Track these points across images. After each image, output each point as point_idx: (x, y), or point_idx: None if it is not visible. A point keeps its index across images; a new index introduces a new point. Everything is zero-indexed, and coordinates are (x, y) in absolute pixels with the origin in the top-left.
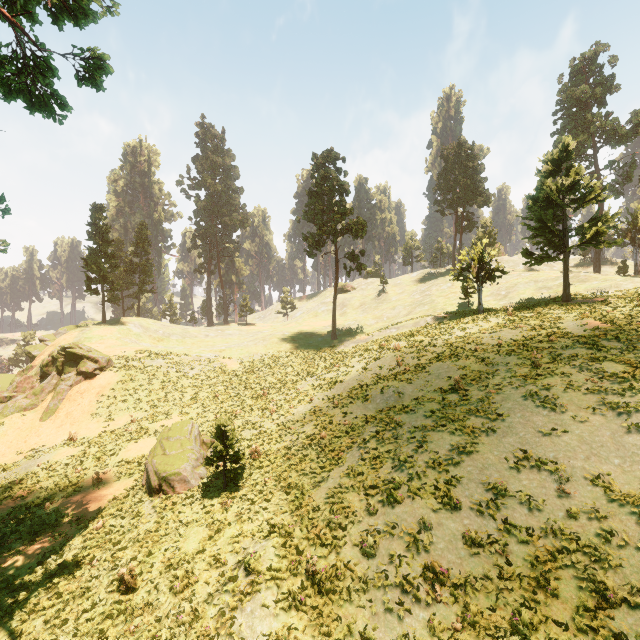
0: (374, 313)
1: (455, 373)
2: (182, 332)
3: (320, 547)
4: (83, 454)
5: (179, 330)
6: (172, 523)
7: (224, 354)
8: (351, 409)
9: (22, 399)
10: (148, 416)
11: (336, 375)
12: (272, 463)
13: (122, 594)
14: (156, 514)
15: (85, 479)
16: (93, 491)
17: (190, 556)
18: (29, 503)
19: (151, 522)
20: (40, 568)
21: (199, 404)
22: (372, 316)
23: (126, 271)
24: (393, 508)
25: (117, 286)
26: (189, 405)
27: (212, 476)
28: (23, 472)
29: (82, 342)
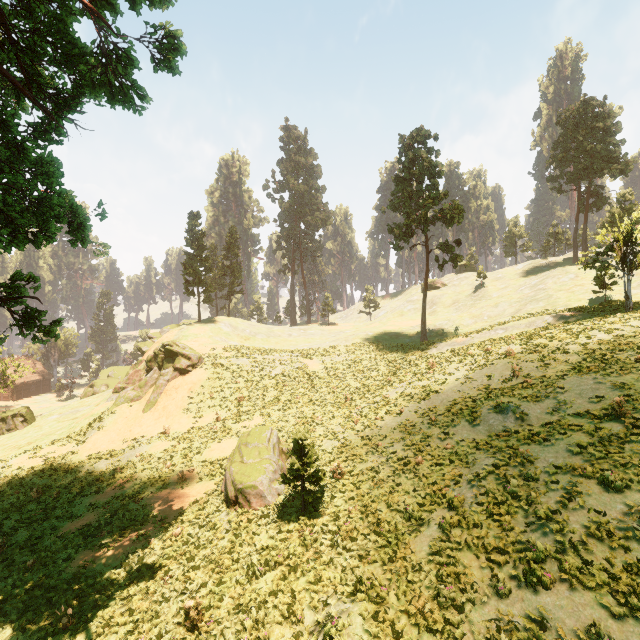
0: (471, 311)
1: (609, 392)
2: (267, 331)
3: (426, 632)
4: (173, 449)
5: (264, 329)
6: (246, 546)
7: (306, 354)
8: (454, 429)
9: (130, 391)
10: (232, 415)
11: (430, 383)
12: (357, 487)
13: (188, 630)
14: (231, 531)
15: (172, 476)
16: (178, 490)
17: (261, 598)
18: (125, 494)
19: (225, 540)
20: (123, 570)
21: (280, 406)
22: (469, 315)
23: (218, 274)
24: (536, 593)
25: (210, 288)
26: (270, 407)
27: (290, 493)
28: (125, 461)
29: (180, 340)
